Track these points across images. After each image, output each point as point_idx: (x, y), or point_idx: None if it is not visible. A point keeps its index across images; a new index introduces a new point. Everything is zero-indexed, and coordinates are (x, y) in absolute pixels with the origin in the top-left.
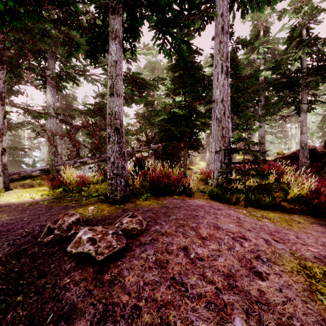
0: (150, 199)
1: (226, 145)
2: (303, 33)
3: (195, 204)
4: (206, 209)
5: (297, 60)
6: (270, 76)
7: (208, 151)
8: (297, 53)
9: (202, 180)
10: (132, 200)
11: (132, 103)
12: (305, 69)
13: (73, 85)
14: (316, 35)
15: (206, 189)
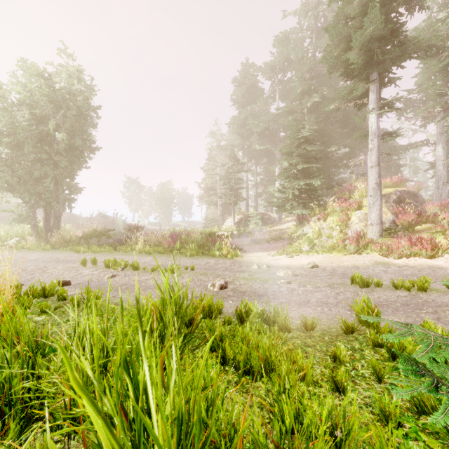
0: None
1: None
2: None
3: None
4: None
5: None
6: None
7: None
8: None
9: None
10: None
11: None
12: None
13: None
14: None
15: None
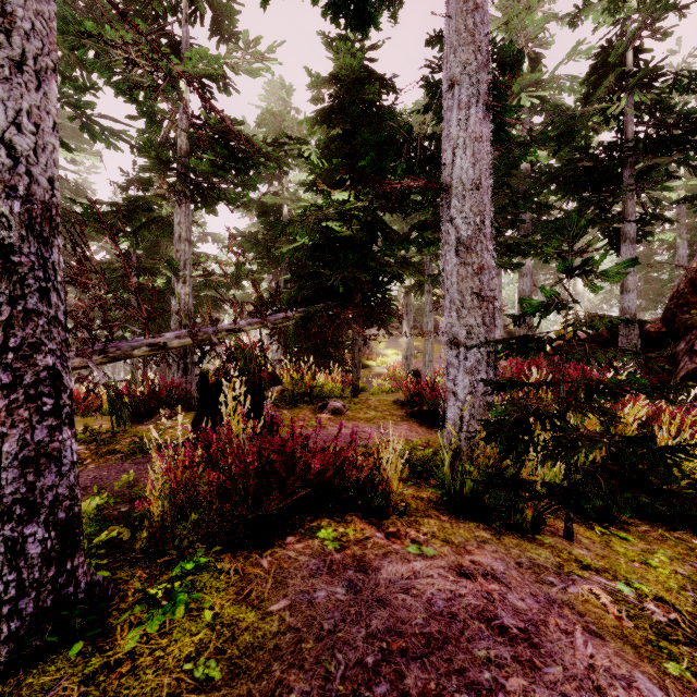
0: (206, 592)
1: (485, 323)
2: (628, 59)
3: (417, 606)
4: (483, 679)
5: (599, 131)
6: (545, 160)
7: (406, 327)
8: (616, 103)
9: (399, 402)
10: (108, 612)
11: (218, 201)
12: (632, 143)
13: (75, 159)
14: (658, 63)
15: (427, 461)
